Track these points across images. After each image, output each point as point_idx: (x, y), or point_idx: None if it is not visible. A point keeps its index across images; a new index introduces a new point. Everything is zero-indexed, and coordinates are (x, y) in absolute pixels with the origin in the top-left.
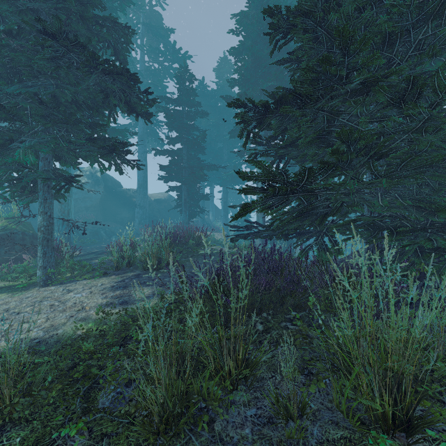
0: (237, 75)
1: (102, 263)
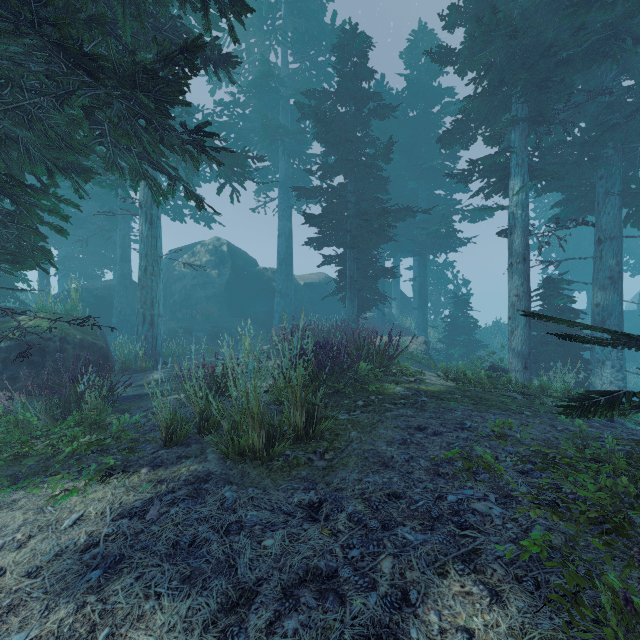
0: (463, 2)
1: (122, 432)
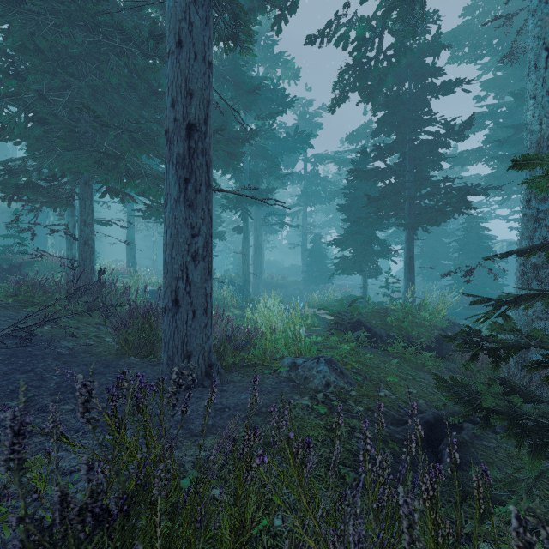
0: None
1: None
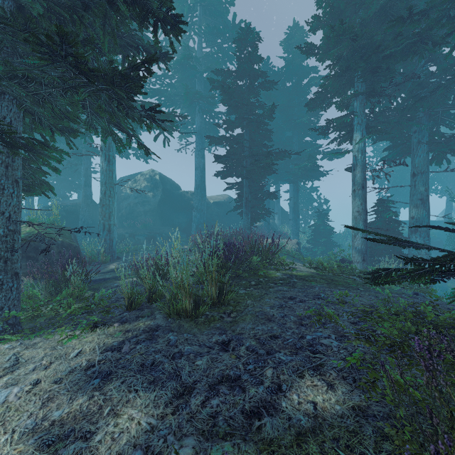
0: (322, 13)
1: (100, 301)
